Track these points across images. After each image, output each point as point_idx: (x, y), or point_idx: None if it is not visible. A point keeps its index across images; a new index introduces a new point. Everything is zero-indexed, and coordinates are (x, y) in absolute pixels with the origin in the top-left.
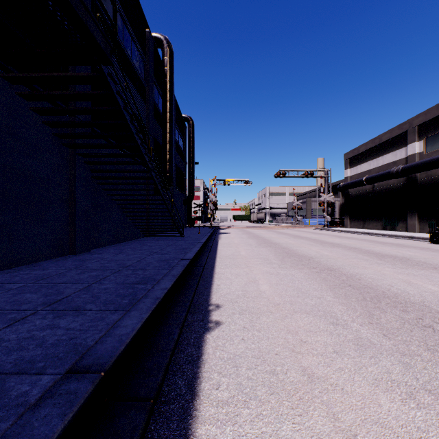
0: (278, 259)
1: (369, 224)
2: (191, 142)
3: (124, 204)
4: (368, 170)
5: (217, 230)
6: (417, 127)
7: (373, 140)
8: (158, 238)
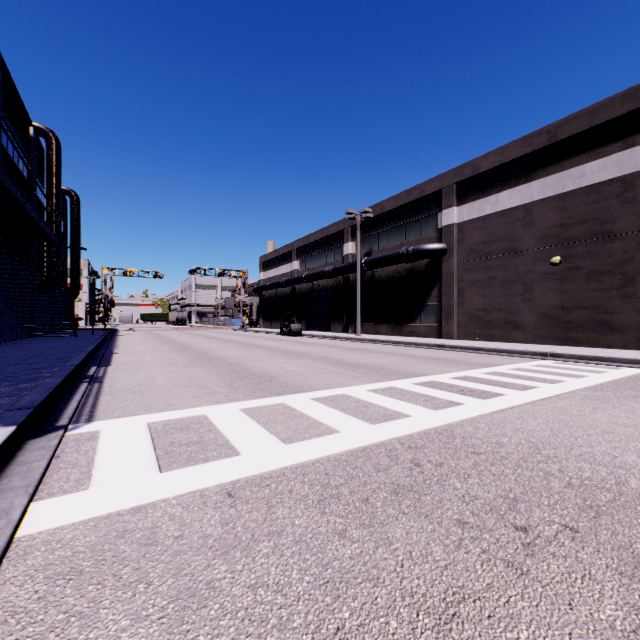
0: (160, 344)
1: (274, 324)
2: (75, 223)
3: (20, 307)
4: (273, 276)
5: (114, 332)
6: (296, 250)
7: (276, 252)
8: (48, 338)
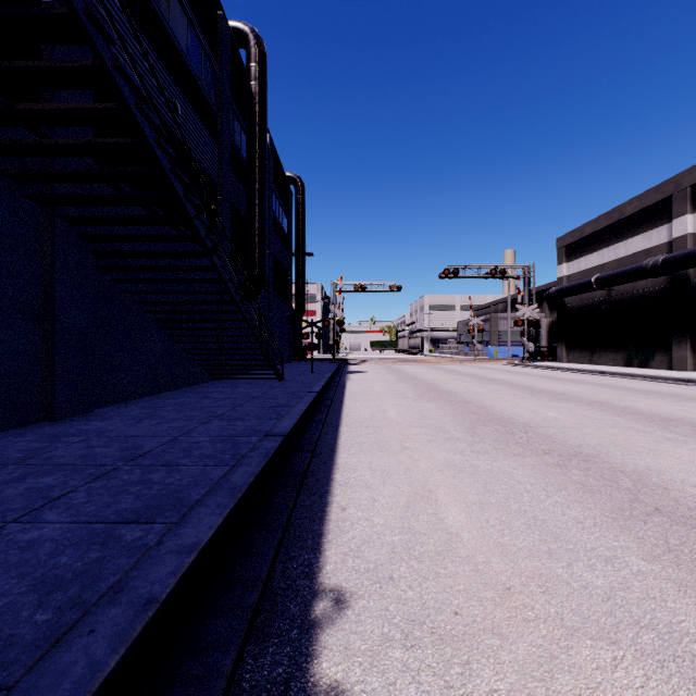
0: (463, 429)
1: (601, 357)
2: (299, 218)
3: (169, 321)
4: (598, 265)
5: (343, 366)
6: (689, 190)
7: (608, 215)
8: (237, 382)
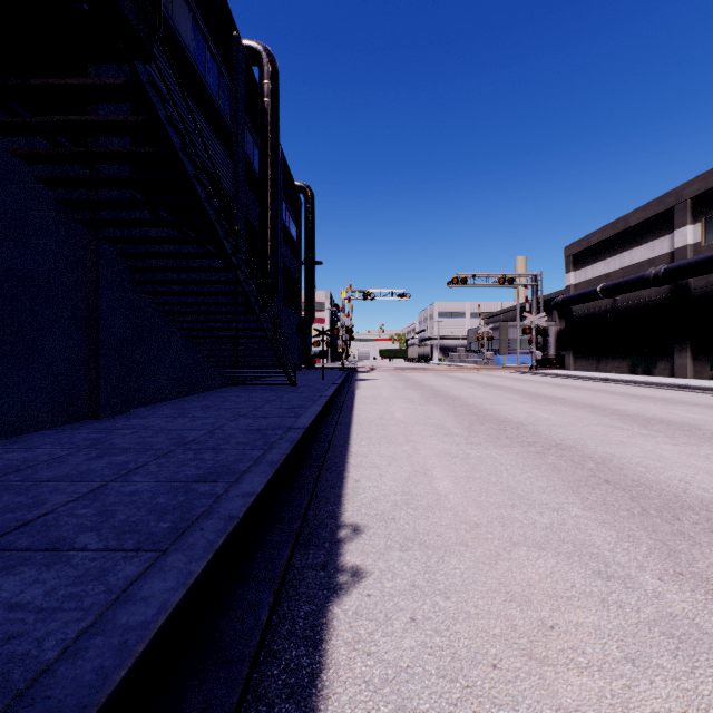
0: (462, 427)
1: (607, 364)
2: (309, 227)
3: (192, 330)
4: (604, 274)
5: (352, 374)
6: (690, 201)
7: (614, 224)
8: (252, 388)
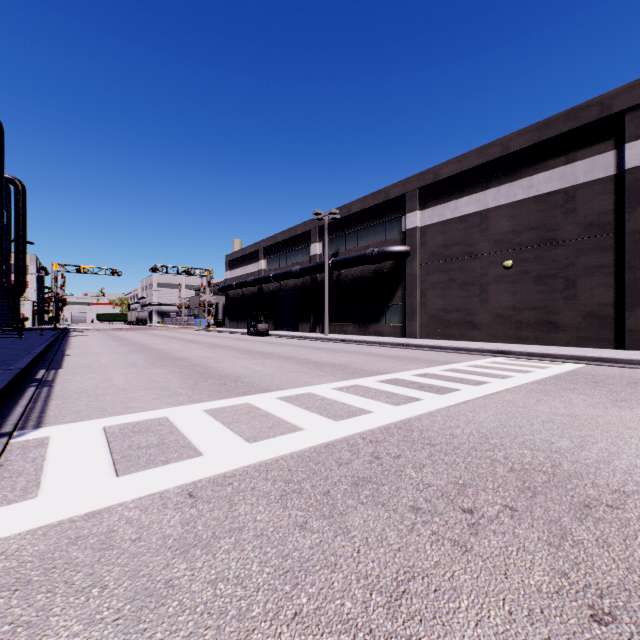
0: (117, 345)
1: (241, 324)
2: (21, 215)
3: None
4: (240, 275)
5: (66, 333)
6: (263, 249)
7: (242, 250)
8: None
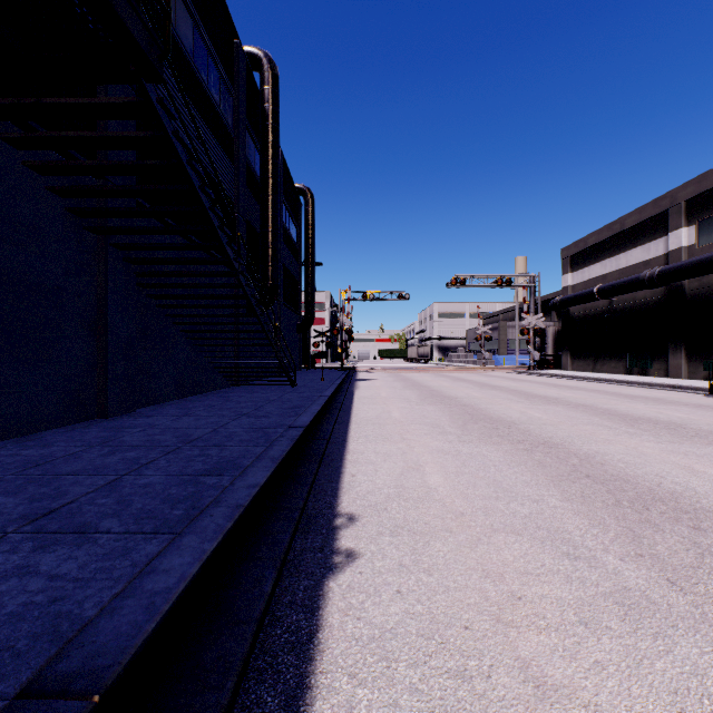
0: (456, 426)
1: (603, 365)
2: (309, 229)
3: (195, 332)
4: (601, 275)
5: (352, 374)
6: (684, 204)
7: (610, 226)
8: (253, 388)
